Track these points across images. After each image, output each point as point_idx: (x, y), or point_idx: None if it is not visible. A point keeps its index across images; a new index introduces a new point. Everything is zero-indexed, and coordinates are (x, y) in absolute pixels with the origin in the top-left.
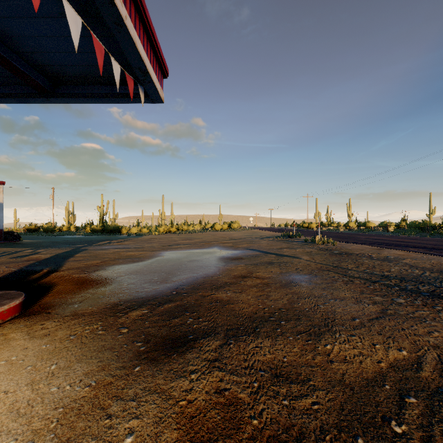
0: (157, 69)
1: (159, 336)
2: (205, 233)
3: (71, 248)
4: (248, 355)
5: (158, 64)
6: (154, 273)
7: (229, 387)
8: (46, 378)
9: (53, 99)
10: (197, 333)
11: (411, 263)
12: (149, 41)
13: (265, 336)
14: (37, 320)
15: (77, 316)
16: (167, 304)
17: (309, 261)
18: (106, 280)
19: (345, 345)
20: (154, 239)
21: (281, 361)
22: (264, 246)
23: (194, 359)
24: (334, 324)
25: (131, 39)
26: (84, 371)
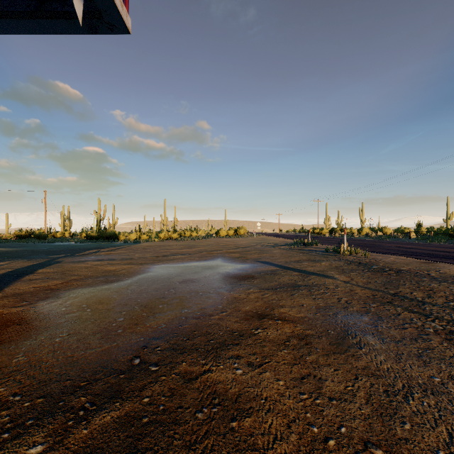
0: None
1: None
2: (209, 240)
3: (44, 260)
4: None
5: None
6: (123, 305)
7: None
8: None
9: None
10: None
11: None
12: None
13: None
14: None
15: None
16: (101, 414)
17: (349, 284)
18: (40, 322)
19: None
20: (150, 247)
21: None
22: (279, 258)
23: None
24: None
25: None
26: None
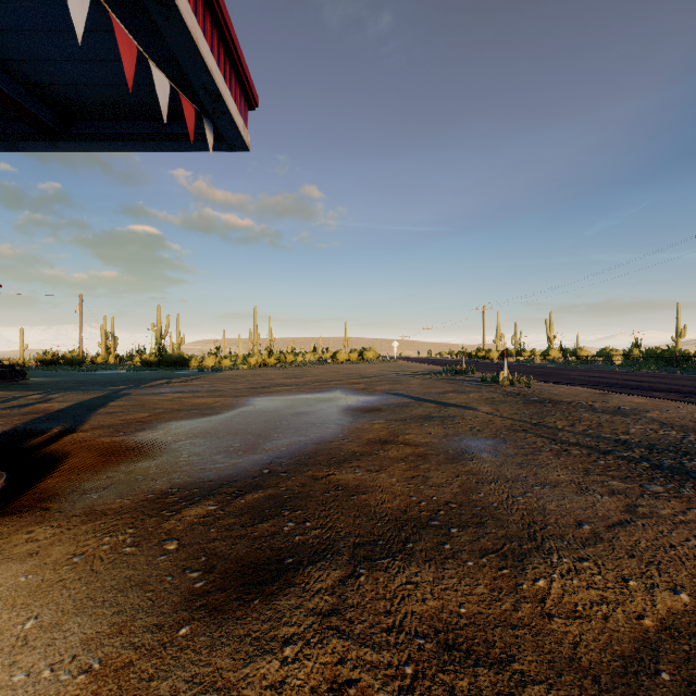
0: (237, 93)
1: (232, 559)
2: (321, 367)
3: (105, 392)
4: (394, 601)
5: (240, 85)
6: (234, 435)
7: (357, 678)
8: (9, 651)
9: (63, 144)
10: (301, 552)
11: (661, 418)
12: (222, 42)
13: (423, 558)
14: (23, 523)
15: (93, 516)
16: (251, 494)
17: (491, 415)
18: (153, 448)
19: (571, 581)
20: (239, 377)
21: (455, 614)
22: (417, 389)
23: (291, 611)
24: (546, 534)
25: (187, 33)
26: (83, 635)
